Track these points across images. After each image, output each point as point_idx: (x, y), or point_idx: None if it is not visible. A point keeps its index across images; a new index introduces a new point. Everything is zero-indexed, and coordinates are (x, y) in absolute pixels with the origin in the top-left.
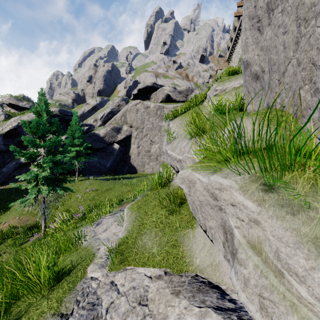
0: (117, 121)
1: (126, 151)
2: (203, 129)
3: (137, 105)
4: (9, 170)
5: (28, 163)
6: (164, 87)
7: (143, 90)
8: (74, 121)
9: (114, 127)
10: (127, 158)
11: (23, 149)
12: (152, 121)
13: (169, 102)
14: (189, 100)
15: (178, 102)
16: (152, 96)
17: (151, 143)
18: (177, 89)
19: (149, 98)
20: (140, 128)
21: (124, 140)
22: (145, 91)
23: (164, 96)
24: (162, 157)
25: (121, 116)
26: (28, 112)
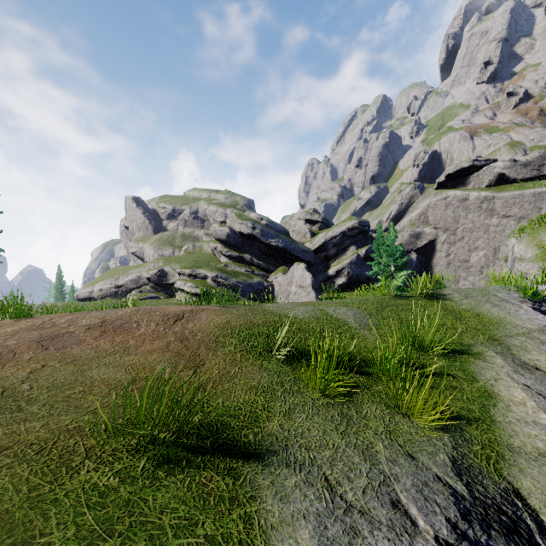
0: (412, 222)
1: (428, 262)
2: (543, 259)
3: (447, 199)
4: (318, 283)
5: (333, 276)
6: (493, 165)
7: (454, 174)
8: (381, 233)
9: (412, 231)
10: (429, 270)
11: (326, 263)
12: (472, 219)
13: (503, 184)
14: (545, 173)
15: (522, 180)
16: (470, 180)
17: (470, 249)
18: (519, 160)
19: (465, 184)
20: (451, 230)
21: (424, 246)
22: (457, 175)
23: (492, 178)
24: (490, 269)
25: (419, 214)
26: (331, 228)
